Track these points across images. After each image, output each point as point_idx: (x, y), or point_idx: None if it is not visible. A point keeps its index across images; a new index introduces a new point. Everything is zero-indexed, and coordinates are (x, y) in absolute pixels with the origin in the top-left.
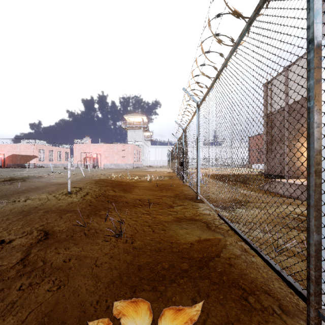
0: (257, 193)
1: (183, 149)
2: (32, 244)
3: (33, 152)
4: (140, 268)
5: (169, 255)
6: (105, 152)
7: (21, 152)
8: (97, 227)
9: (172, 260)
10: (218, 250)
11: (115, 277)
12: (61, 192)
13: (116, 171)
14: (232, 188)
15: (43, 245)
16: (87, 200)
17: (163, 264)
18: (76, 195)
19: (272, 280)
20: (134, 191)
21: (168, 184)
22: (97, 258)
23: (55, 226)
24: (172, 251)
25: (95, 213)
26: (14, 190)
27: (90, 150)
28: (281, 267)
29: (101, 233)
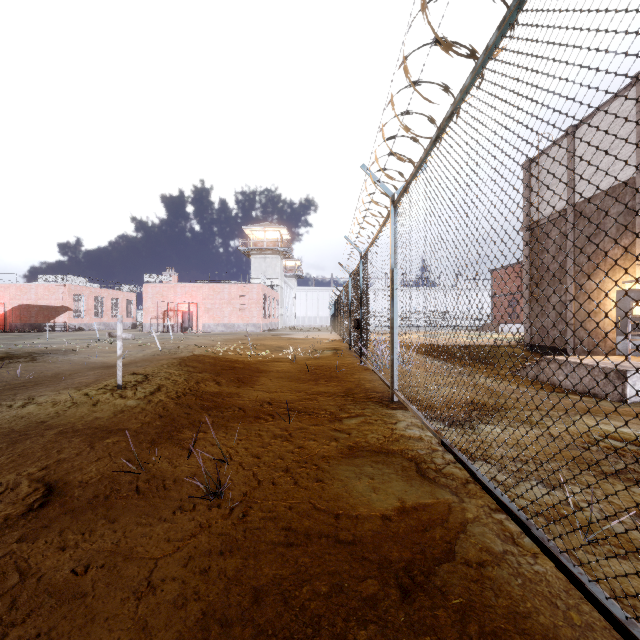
0: (512, 385)
1: (361, 294)
2: (8, 518)
3: (62, 299)
4: (257, 597)
5: (331, 554)
6: (206, 299)
7: (38, 300)
8: (168, 473)
9: (339, 570)
10: (447, 537)
11: (190, 625)
12: (104, 385)
13: (226, 338)
14: (462, 373)
15: (34, 523)
16: (157, 405)
17: (315, 584)
18: (135, 392)
19: (598, 635)
20: (260, 382)
21: (331, 367)
22: (156, 563)
23: (74, 469)
24: (338, 540)
25: (170, 436)
26: (8, 380)
27: (175, 296)
28: (611, 592)
29: (175, 488)
